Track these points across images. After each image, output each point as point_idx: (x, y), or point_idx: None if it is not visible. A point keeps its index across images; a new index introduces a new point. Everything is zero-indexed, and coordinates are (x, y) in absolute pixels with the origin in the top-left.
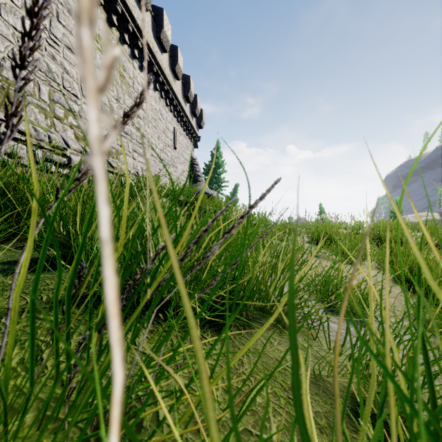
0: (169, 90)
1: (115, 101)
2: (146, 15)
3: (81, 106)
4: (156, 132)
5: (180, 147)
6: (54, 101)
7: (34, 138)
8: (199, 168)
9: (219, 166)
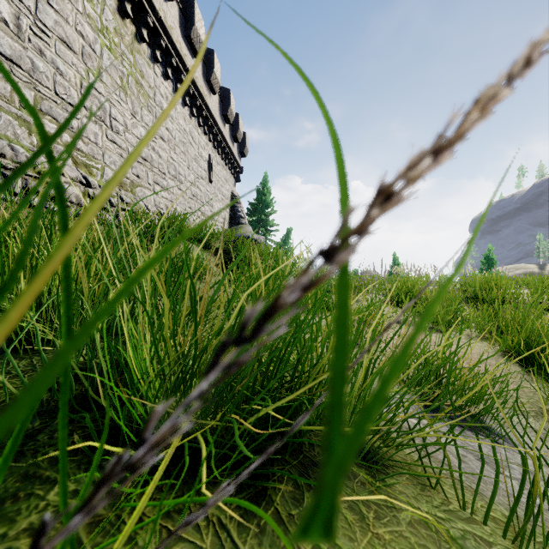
0: (202, 106)
1: (130, 117)
2: (172, 6)
3: (82, 121)
4: (185, 160)
5: (217, 180)
6: (43, 111)
7: (10, 160)
8: (241, 208)
9: (267, 205)
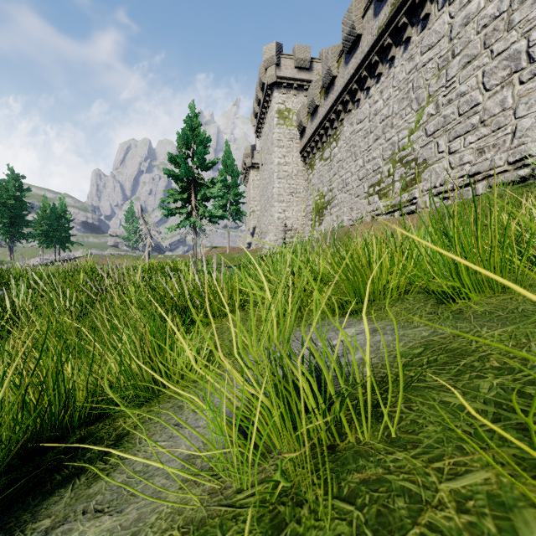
0: None
1: None
2: None
3: None
4: None
5: None
6: None
7: None
8: None
9: None
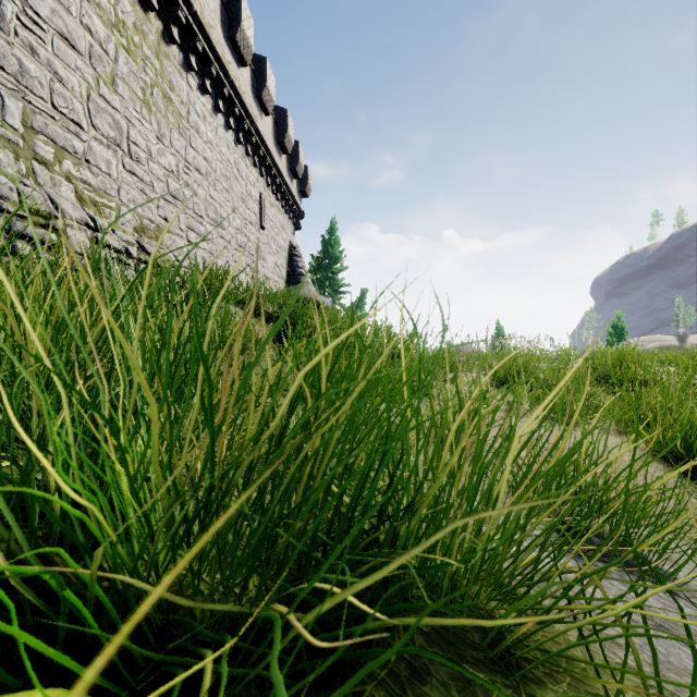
0: (252, 131)
1: (155, 141)
2: None
3: (89, 144)
4: (229, 200)
5: (271, 227)
6: (35, 129)
7: None
8: (302, 263)
9: (335, 260)
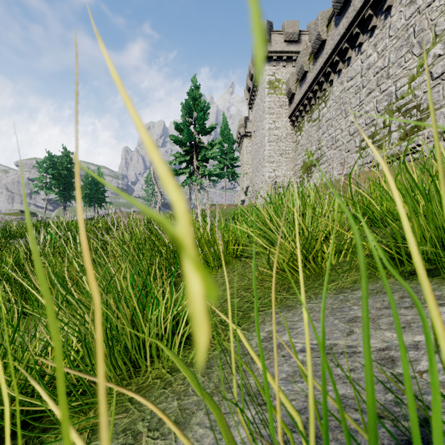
0: None
1: None
2: None
3: None
4: None
5: None
6: None
7: None
8: None
9: None
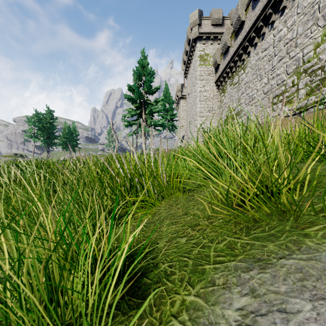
0: None
1: None
2: None
3: None
4: None
5: None
6: None
7: None
8: None
9: None
